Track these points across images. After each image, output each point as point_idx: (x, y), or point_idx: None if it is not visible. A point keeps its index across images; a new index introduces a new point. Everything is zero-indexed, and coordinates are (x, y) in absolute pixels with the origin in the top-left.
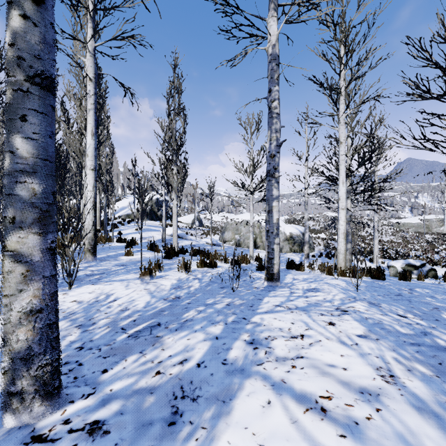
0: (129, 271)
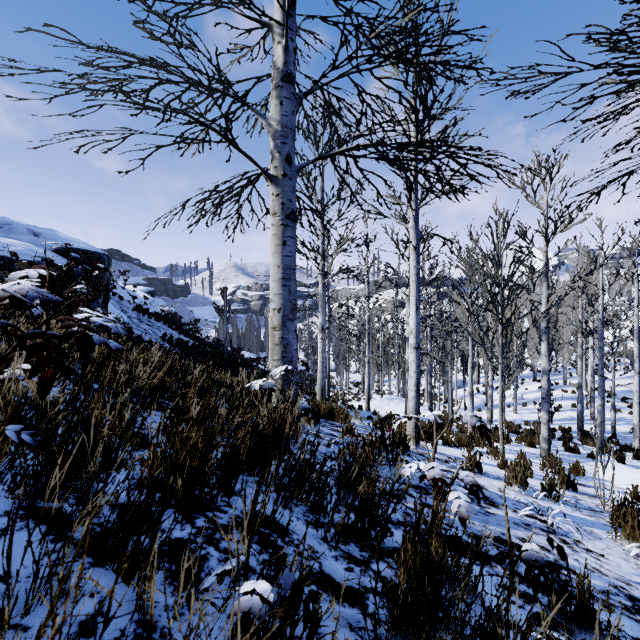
0: (606, 409)
